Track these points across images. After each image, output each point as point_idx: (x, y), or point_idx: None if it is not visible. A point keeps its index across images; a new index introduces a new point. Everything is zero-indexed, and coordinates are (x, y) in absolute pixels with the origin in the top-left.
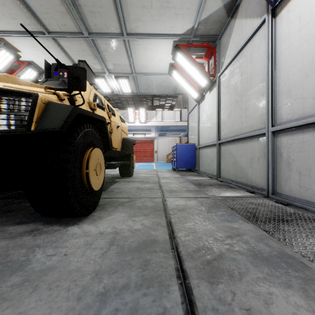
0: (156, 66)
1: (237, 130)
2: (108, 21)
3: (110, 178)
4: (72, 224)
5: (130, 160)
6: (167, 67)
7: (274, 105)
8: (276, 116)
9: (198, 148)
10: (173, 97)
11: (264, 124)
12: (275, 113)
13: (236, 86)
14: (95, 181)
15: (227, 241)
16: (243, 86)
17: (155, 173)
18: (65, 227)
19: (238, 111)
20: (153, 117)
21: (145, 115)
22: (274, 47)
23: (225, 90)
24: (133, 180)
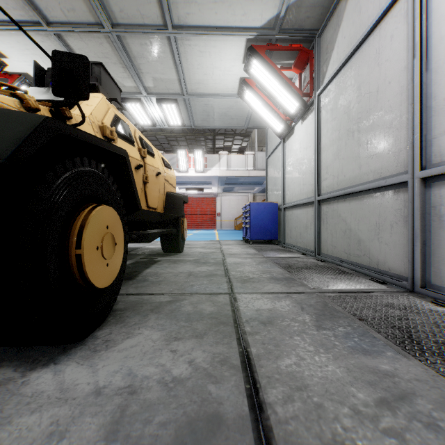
0: (220, 82)
1: (352, 178)
2: (142, 4)
3: (147, 256)
4: (44, 362)
5: (179, 227)
6: (235, 84)
7: (425, 131)
8: (429, 152)
9: (283, 208)
10: (244, 135)
11: (404, 166)
12: (427, 147)
13: (348, 108)
14: (99, 270)
15: (386, 422)
16: (363, 106)
17: (217, 247)
18: (25, 373)
19: (353, 148)
20: (215, 164)
21: (203, 161)
22: (424, 32)
23: (329, 116)
24: (182, 260)
